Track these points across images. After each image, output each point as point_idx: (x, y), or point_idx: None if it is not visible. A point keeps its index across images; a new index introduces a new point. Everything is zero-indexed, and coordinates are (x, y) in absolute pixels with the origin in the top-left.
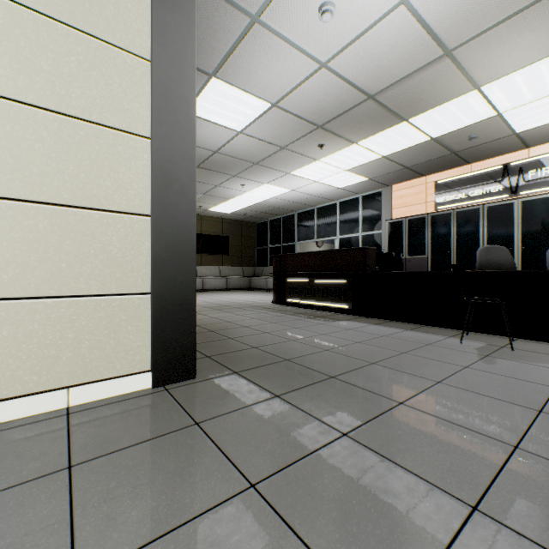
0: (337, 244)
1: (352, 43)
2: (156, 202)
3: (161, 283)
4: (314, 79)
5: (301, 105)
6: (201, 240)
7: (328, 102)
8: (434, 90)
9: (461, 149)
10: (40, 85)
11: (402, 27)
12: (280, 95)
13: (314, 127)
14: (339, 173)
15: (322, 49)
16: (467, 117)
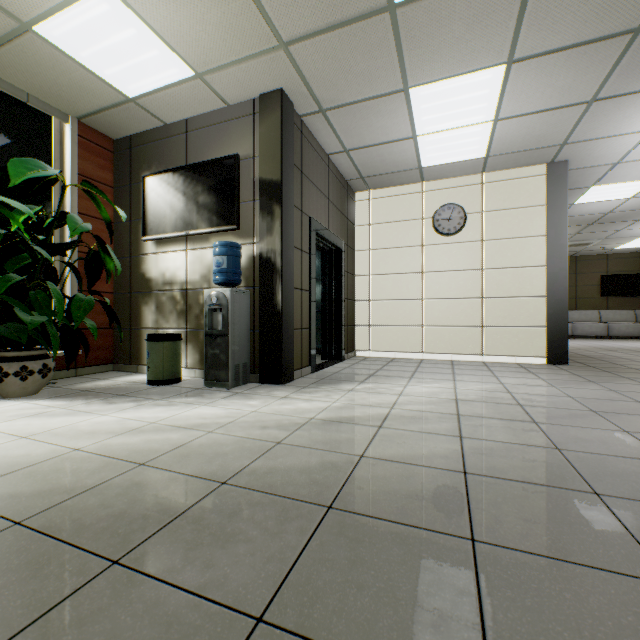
0: None
1: None
2: (547, 291)
3: (550, 323)
4: None
5: None
6: (605, 282)
7: None
8: None
9: None
10: (507, 261)
11: None
12: None
13: None
14: None
15: None
16: None
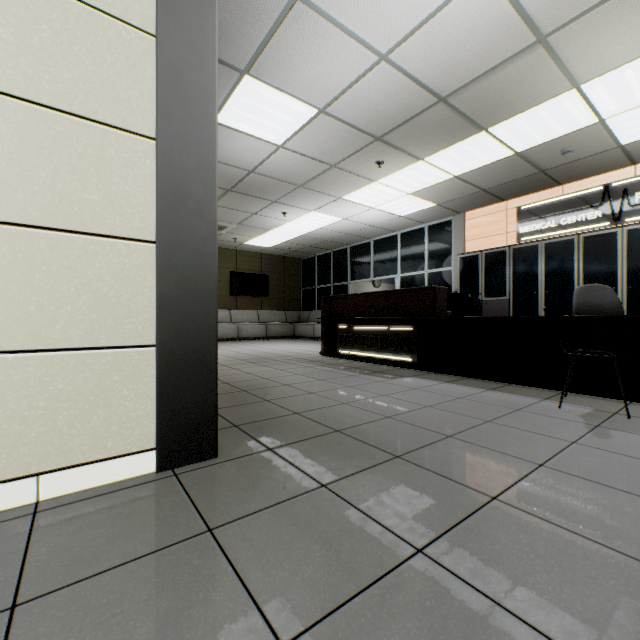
0: (398, 284)
1: (421, 27)
2: (162, 224)
3: (169, 332)
4: (371, 76)
5: (355, 111)
6: (236, 279)
7: (389, 107)
8: (522, 90)
9: (552, 167)
10: None
11: (485, 5)
12: (329, 98)
13: (371, 139)
14: (401, 198)
15: (381, 35)
16: (561, 126)
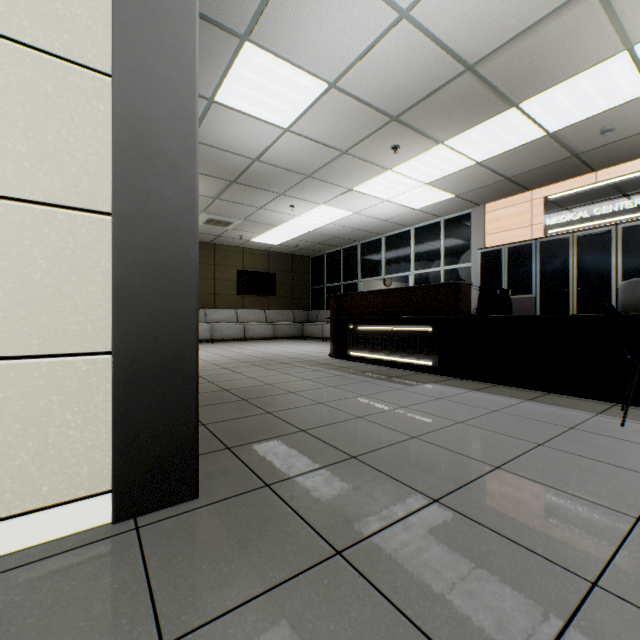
0: (412, 282)
1: None
2: (121, 190)
3: (131, 334)
4: (389, 39)
5: (370, 85)
6: (242, 278)
7: (408, 78)
8: (563, 53)
9: (587, 149)
10: None
11: None
12: (340, 69)
13: (386, 119)
14: (416, 188)
15: None
16: (603, 99)
